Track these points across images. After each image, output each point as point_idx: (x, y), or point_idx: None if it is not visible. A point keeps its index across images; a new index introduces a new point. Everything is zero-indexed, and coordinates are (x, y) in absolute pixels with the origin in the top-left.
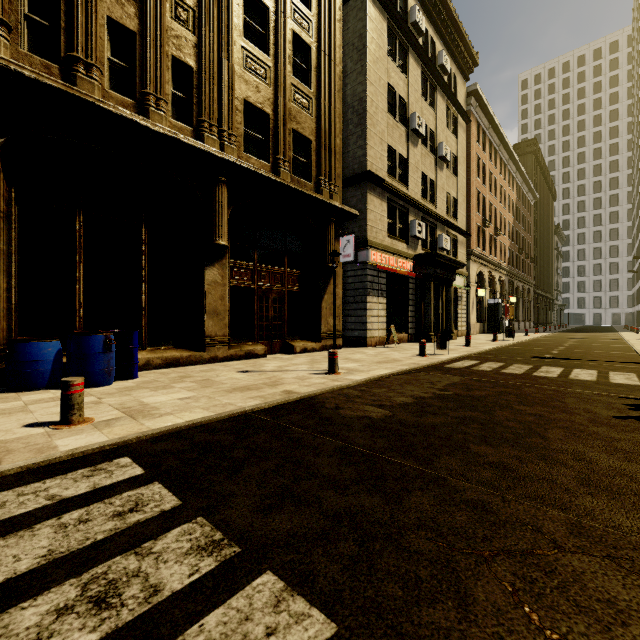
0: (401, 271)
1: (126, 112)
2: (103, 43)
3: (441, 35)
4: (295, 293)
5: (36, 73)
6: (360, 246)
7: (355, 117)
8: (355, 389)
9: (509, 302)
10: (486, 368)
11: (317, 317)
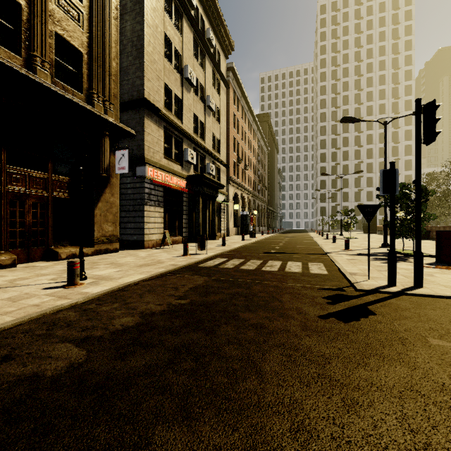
0: (175, 187)
1: None
2: None
3: (209, 17)
4: (63, 199)
5: None
6: (138, 162)
7: (134, 50)
8: (78, 309)
9: (253, 214)
10: (230, 265)
11: (90, 223)
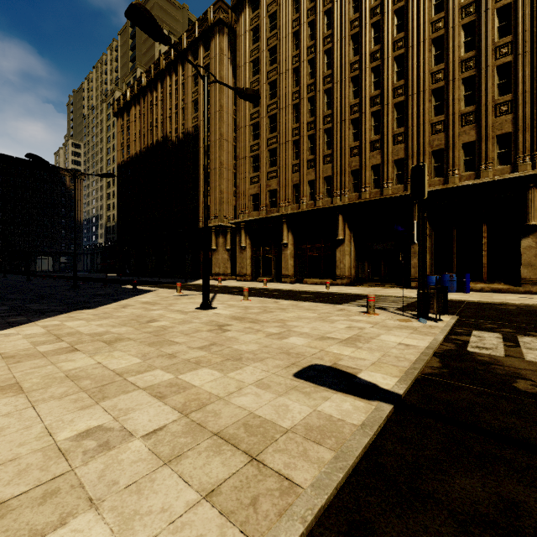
0: None
1: (466, 182)
2: (460, 156)
3: None
4: None
5: (433, 188)
6: None
7: None
8: None
9: None
10: None
11: None
